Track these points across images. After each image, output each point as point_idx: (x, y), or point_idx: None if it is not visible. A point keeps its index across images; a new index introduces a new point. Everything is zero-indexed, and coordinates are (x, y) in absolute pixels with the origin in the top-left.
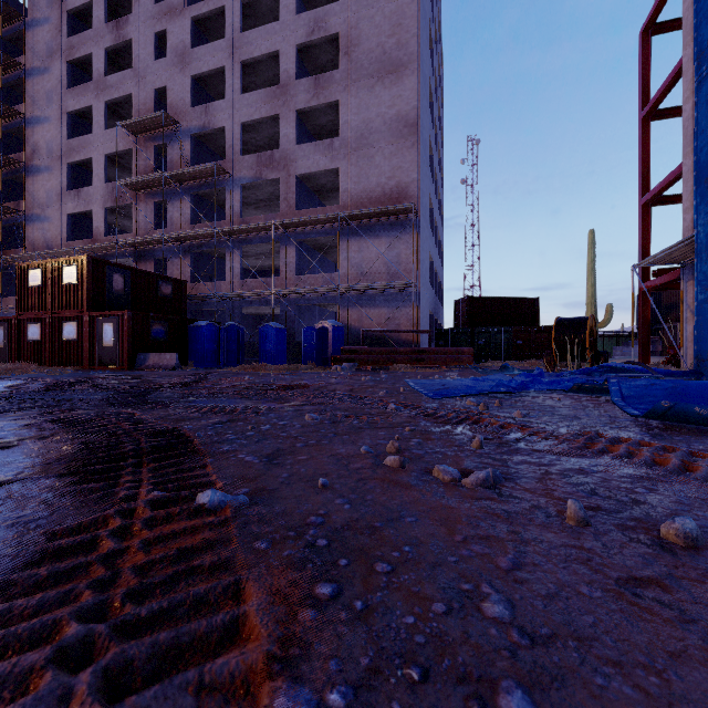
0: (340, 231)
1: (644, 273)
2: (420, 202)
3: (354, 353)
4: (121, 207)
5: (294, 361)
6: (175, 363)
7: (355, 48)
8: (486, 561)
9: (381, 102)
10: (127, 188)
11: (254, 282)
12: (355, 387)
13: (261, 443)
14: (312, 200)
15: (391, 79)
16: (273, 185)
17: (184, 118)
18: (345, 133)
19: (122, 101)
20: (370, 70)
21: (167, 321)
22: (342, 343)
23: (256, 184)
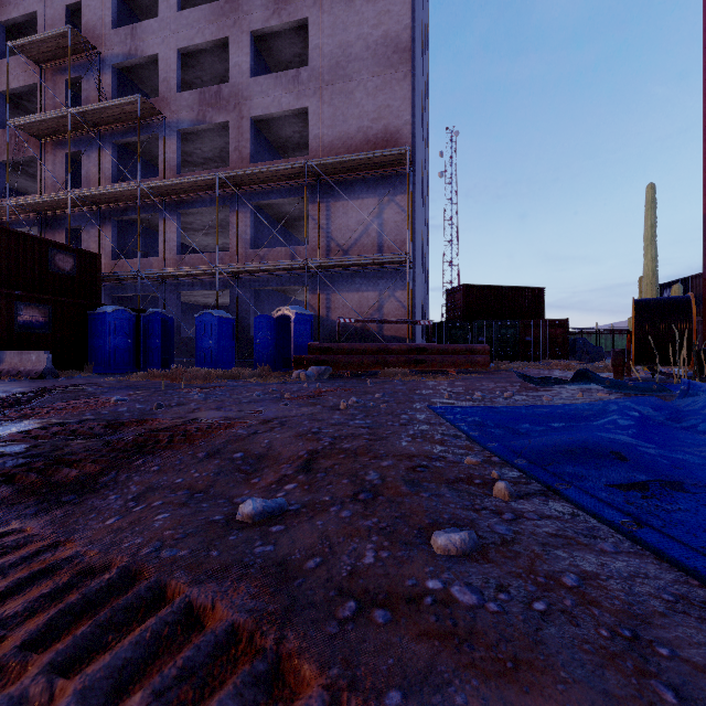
0: (308, 191)
1: None
2: (415, 153)
3: (327, 352)
4: (25, 163)
5: (248, 362)
6: (43, 367)
7: None
8: None
9: (362, 20)
10: (29, 136)
11: (196, 258)
12: (323, 446)
13: None
14: (274, 159)
15: None
16: (223, 135)
17: (103, 44)
18: (315, 61)
19: (26, 25)
20: None
21: (49, 304)
22: (310, 338)
23: (200, 132)
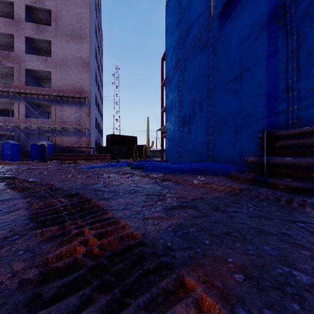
0: (51, 100)
1: (162, 132)
2: (90, 95)
3: (59, 156)
4: None
5: (24, 160)
6: None
7: (59, 20)
8: (81, 181)
9: (72, 49)
10: None
11: None
12: (60, 168)
13: (34, 177)
14: (34, 81)
15: (77, 41)
16: (9, 68)
17: None
18: (54, 56)
19: None
20: (67, 33)
21: None
22: (52, 151)
23: None
